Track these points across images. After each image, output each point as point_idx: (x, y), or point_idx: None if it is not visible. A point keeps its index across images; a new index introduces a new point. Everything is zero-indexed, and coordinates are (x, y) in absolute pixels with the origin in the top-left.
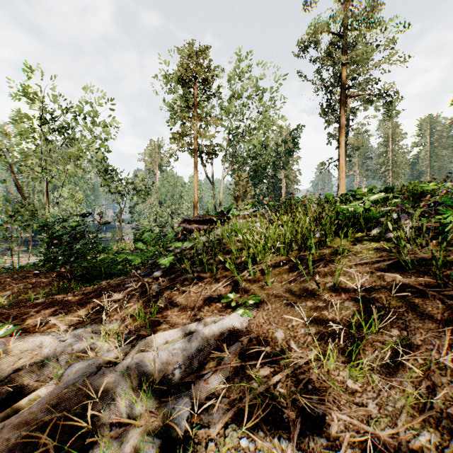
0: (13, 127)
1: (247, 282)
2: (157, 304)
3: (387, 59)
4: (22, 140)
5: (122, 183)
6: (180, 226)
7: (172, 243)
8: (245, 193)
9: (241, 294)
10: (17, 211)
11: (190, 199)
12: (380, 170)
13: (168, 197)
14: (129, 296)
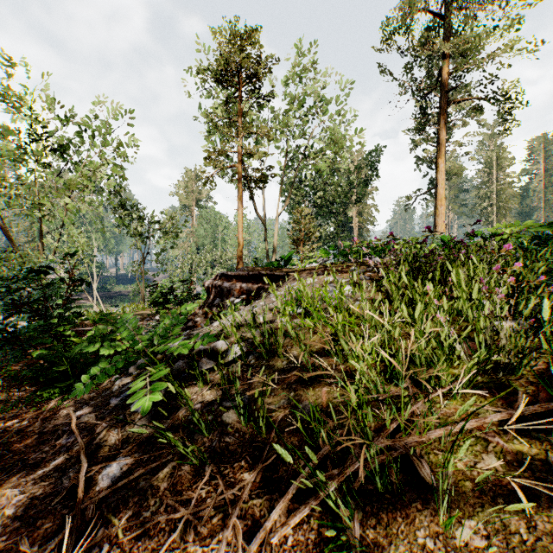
0: None
1: (366, 514)
2: None
3: (507, 47)
4: (4, 163)
5: (144, 222)
6: (215, 283)
7: (169, 341)
8: (308, 235)
9: None
10: None
11: (235, 243)
12: (481, 206)
13: (207, 240)
14: (31, 507)
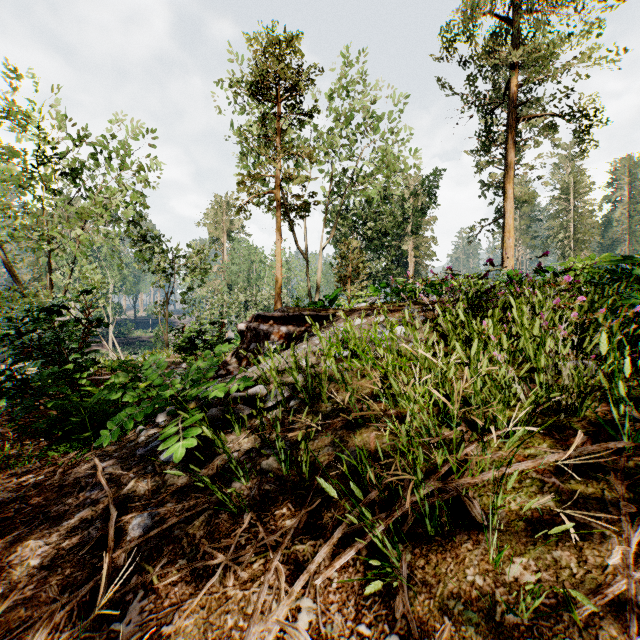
0: (0, 170)
1: (414, 556)
2: (104, 639)
3: (585, 55)
4: (8, 189)
5: (167, 257)
6: (250, 326)
7: (202, 384)
8: (356, 271)
9: (406, 638)
10: (0, 300)
11: (272, 281)
12: (556, 238)
13: (240, 278)
14: (58, 557)
